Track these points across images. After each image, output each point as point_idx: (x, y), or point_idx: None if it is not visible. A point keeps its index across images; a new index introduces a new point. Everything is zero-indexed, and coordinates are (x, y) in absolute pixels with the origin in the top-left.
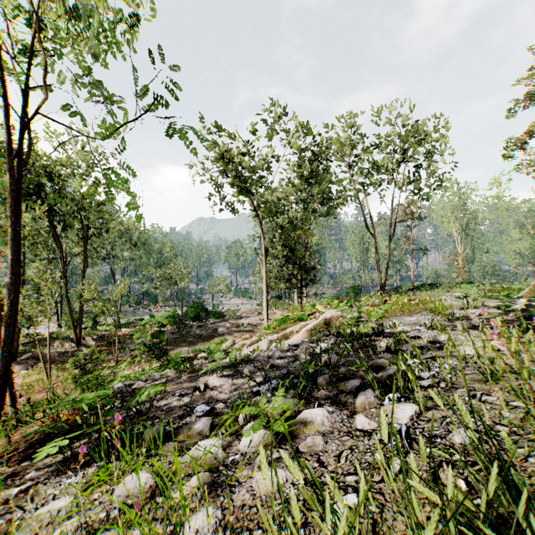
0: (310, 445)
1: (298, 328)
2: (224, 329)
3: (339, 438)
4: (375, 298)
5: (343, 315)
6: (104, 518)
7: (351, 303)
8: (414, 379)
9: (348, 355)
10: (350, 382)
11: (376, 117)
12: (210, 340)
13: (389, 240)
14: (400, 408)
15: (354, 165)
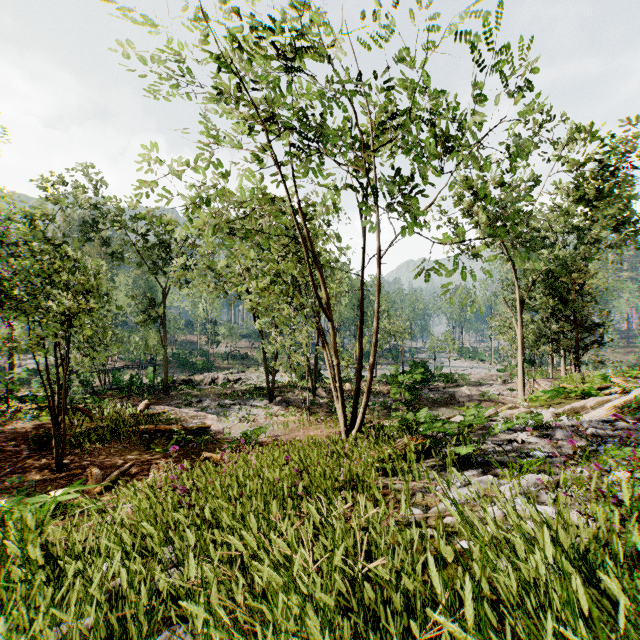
0: None
1: (592, 404)
2: (463, 396)
3: None
4: None
5: None
6: (527, 490)
7: None
8: None
9: None
10: None
11: None
12: (447, 406)
13: None
14: None
15: None
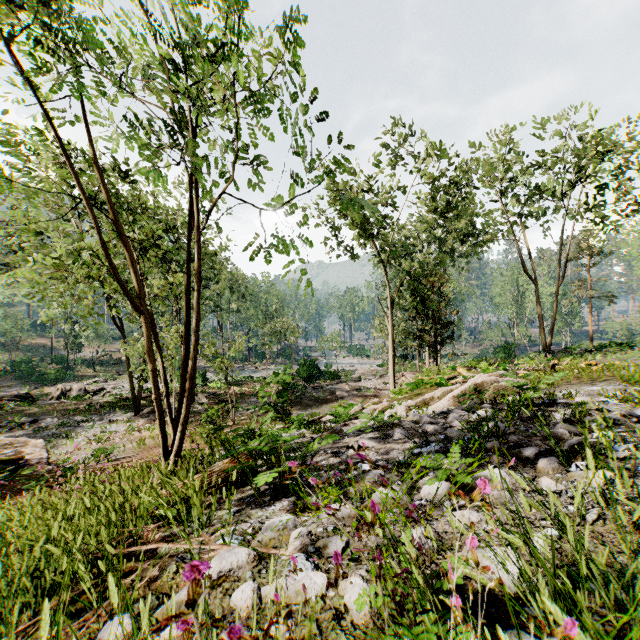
0: (496, 497)
1: (439, 394)
2: (343, 392)
3: (525, 494)
4: (538, 360)
5: (499, 381)
6: (324, 531)
7: (504, 367)
8: (607, 445)
9: (514, 425)
10: (526, 449)
11: (538, 128)
12: (328, 404)
13: (557, 285)
14: (591, 473)
15: (506, 191)
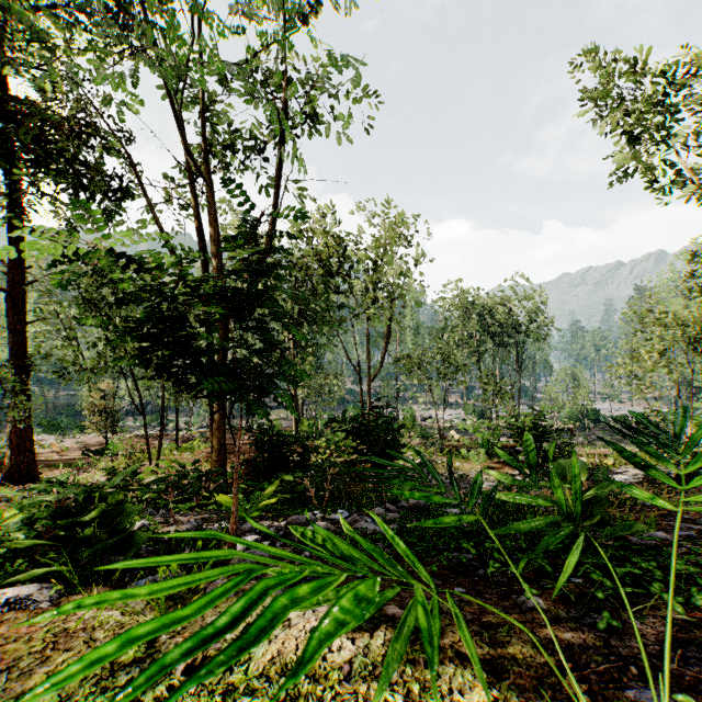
0: None
1: None
2: None
3: None
4: None
5: None
6: None
7: None
8: None
9: None
10: None
11: None
12: None
13: None
14: None
15: None
